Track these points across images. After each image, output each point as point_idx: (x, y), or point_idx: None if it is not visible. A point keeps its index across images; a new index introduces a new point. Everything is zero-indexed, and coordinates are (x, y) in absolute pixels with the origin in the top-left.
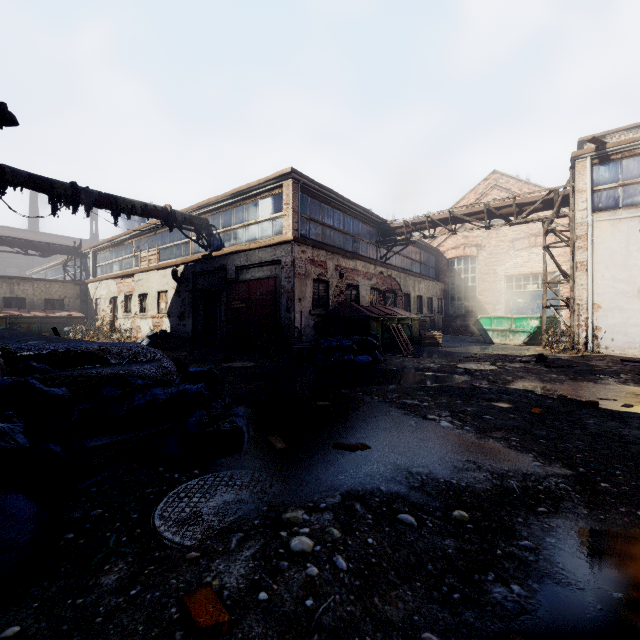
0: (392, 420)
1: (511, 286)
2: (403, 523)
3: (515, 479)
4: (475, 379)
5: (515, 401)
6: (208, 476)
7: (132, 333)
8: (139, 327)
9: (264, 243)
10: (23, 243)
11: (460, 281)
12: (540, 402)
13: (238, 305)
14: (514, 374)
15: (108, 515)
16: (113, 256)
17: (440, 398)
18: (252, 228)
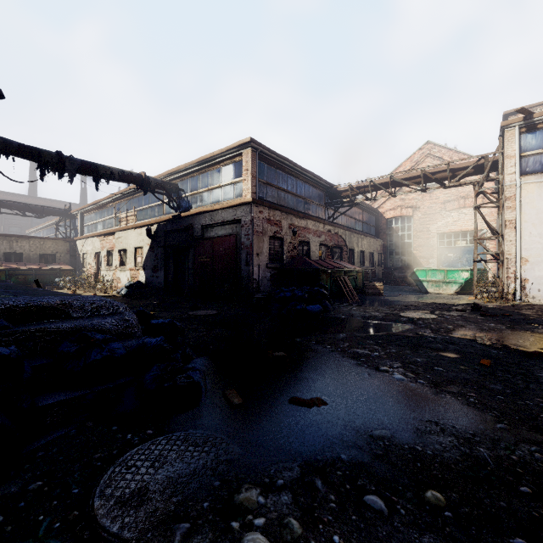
0: (346, 372)
1: (443, 242)
2: (371, 508)
3: (484, 446)
4: (419, 328)
5: (461, 351)
6: (160, 438)
7: (113, 283)
8: (119, 278)
9: (226, 204)
10: (21, 206)
11: (397, 238)
12: (486, 352)
13: (203, 259)
14: (454, 323)
15: (47, 489)
16: (97, 217)
17: (389, 347)
18: (216, 191)
